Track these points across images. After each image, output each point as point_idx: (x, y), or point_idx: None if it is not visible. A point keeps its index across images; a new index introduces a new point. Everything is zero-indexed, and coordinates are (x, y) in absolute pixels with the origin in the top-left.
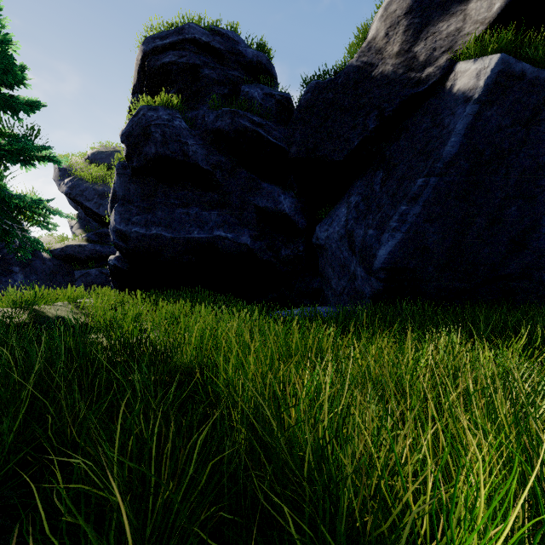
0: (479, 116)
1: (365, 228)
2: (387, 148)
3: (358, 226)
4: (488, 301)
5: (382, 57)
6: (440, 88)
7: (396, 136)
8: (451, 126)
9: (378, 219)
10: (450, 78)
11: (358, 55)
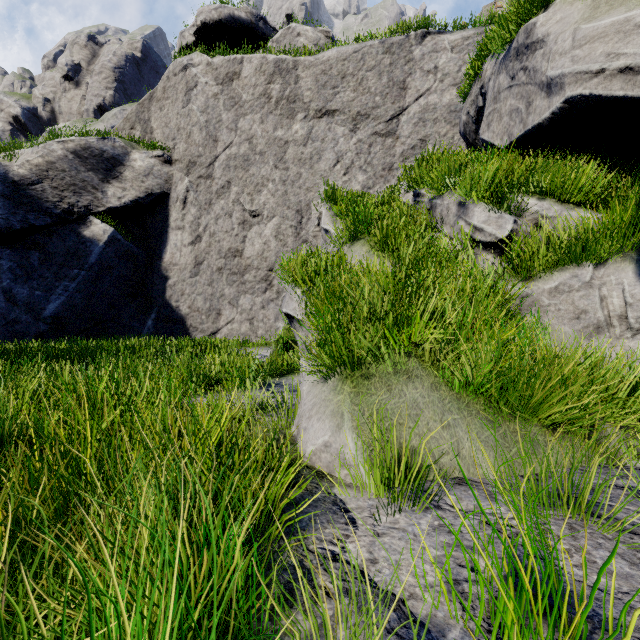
0: (105, 250)
1: (31, 289)
2: (41, 238)
3: (19, 286)
4: (97, 334)
5: (43, 182)
6: (82, 222)
7: (48, 233)
8: (92, 248)
9: (45, 286)
10: (88, 222)
11: (21, 166)
